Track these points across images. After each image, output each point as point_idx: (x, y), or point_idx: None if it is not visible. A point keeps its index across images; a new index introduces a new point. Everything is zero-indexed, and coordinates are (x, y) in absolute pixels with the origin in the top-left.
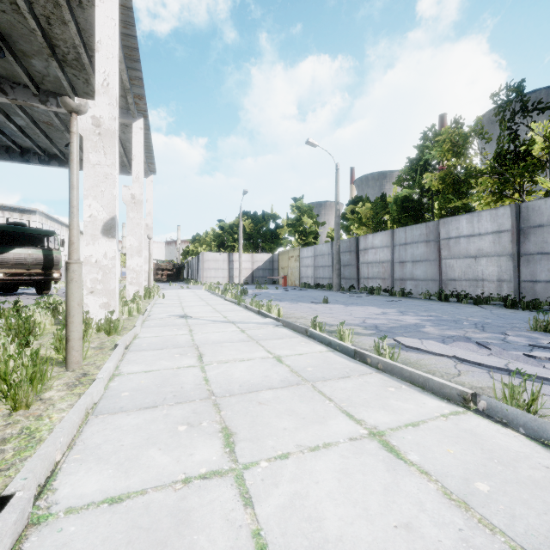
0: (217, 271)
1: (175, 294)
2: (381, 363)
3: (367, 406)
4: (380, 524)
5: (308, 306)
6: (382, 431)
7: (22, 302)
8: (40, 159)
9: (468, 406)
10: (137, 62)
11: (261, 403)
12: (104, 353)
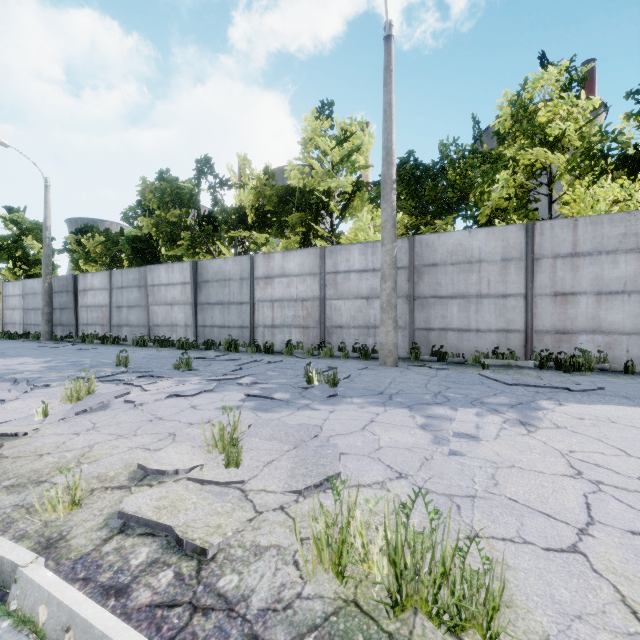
0: None
1: None
2: None
3: None
4: None
5: None
6: None
7: None
8: None
9: None
10: None
11: None
12: None
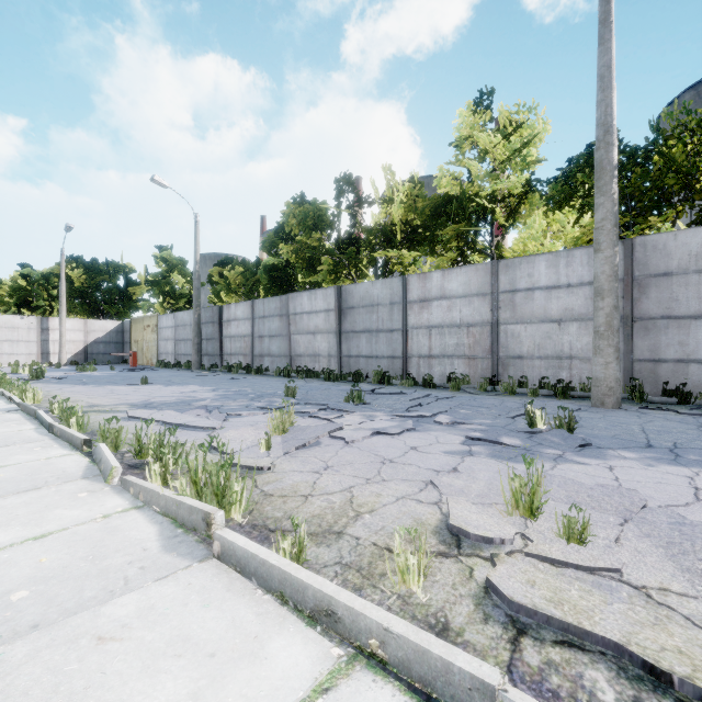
0: (16, 345)
1: None
2: (59, 430)
3: None
4: None
5: (112, 388)
6: None
7: None
8: None
9: (83, 449)
10: None
11: None
12: None
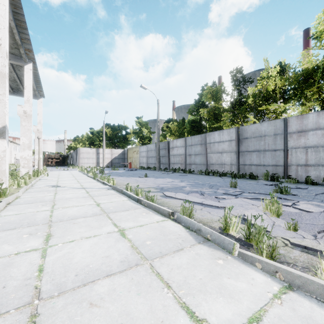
0: (89, 160)
1: (57, 173)
2: (146, 203)
3: (126, 220)
4: (97, 257)
5: (135, 179)
6: (125, 229)
7: None
8: None
9: (170, 217)
10: (25, 29)
11: (75, 223)
12: None
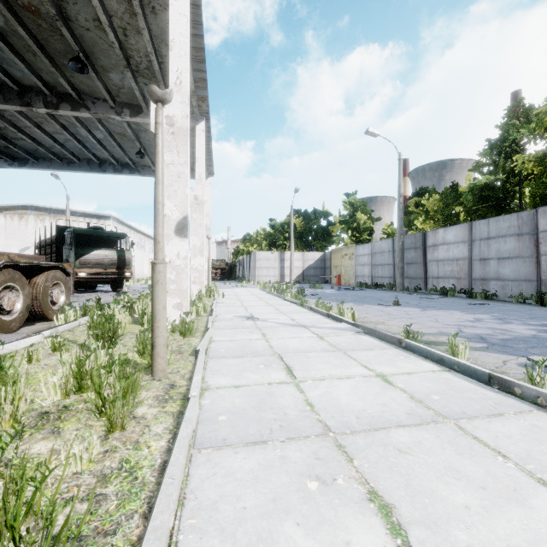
0: (269, 270)
1: (232, 293)
2: (545, 397)
3: None
4: None
5: (377, 308)
6: None
7: (102, 299)
8: (115, 168)
9: None
10: (202, 63)
11: (402, 451)
12: (185, 359)
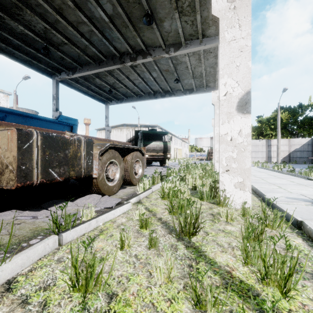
0: (257, 153)
1: None
2: None
3: None
4: None
5: None
6: None
7: (158, 171)
8: (161, 95)
9: None
10: None
11: None
12: None
